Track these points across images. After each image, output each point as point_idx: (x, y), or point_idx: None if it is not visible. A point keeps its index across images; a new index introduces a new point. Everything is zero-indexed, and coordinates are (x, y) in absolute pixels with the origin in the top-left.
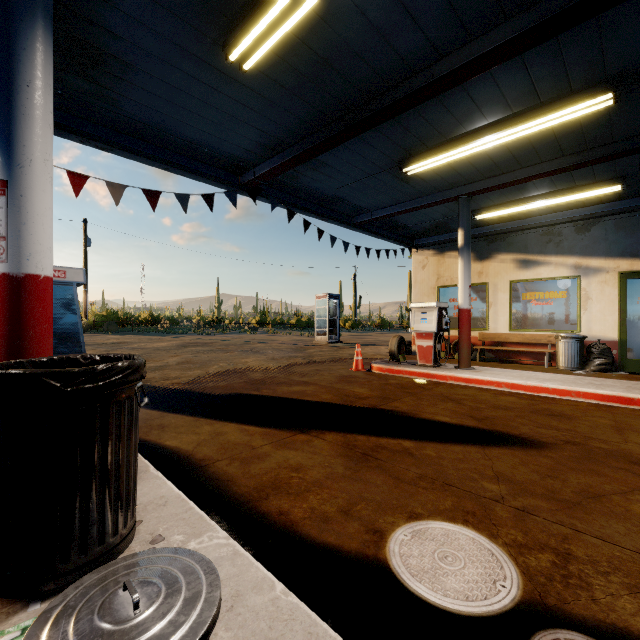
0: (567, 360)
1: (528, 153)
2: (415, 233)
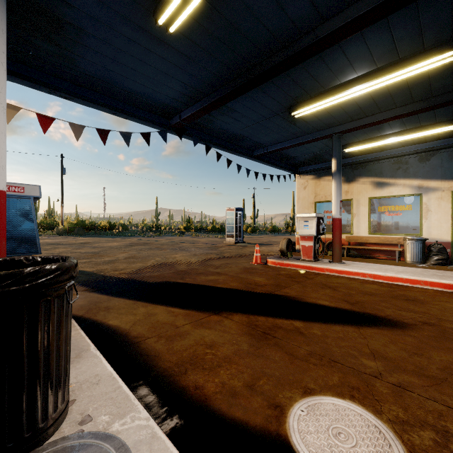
0: (413, 256)
1: (386, 100)
2: (298, 163)
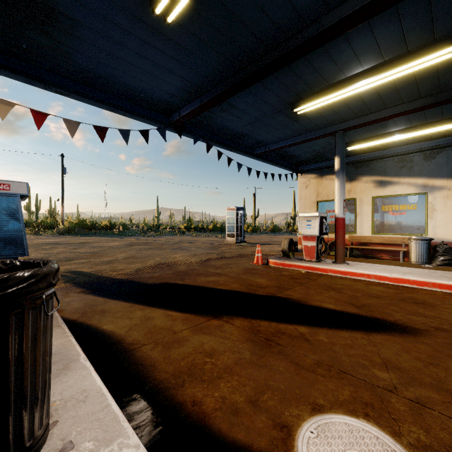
0: (418, 256)
1: (392, 96)
2: (300, 161)
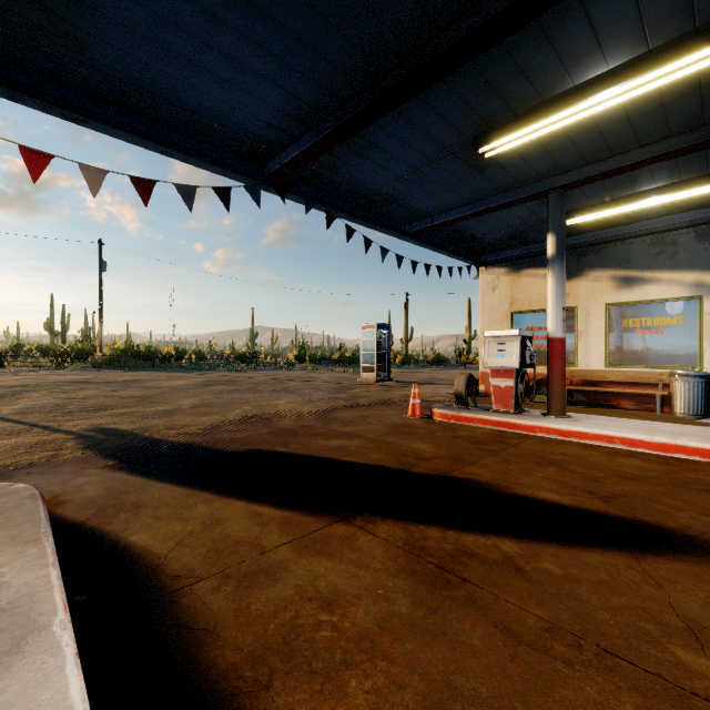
0: (687, 405)
1: (654, 122)
2: (484, 246)
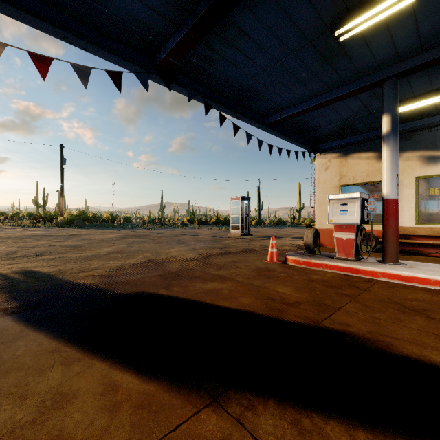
0: None
1: None
2: (320, 137)
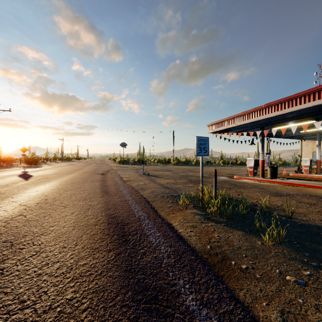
0: None
1: None
2: (303, 136)
